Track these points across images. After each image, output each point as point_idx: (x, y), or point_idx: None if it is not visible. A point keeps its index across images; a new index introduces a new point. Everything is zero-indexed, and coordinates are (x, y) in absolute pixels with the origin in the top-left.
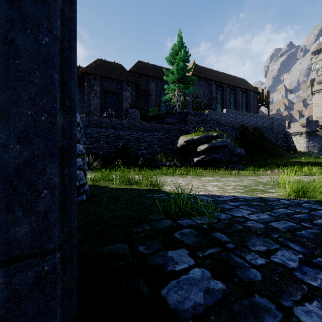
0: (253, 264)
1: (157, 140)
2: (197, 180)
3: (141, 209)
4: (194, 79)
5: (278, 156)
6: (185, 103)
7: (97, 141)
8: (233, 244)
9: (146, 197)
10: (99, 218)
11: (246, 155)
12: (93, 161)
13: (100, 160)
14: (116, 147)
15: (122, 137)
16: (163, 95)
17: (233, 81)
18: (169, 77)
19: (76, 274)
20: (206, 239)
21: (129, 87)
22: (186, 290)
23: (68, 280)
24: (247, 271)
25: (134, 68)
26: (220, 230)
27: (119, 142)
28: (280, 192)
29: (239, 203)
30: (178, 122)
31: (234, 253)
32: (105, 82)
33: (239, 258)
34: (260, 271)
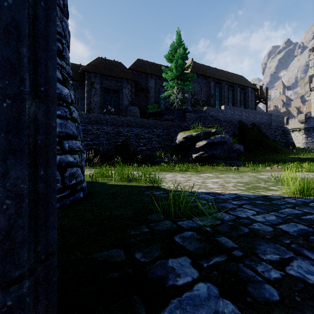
0: (266, 278)
1: (156, 136)
2: (196, 177)
3: (139, 208)
4: (193, 76)
5: (277, 152)
6: (184, 100)
7: (97, 138)
8: (241, 251)
9: (145, 195)
10: (95, 218)
11: (244, 151)
12: (93, 157)
13: (100, 156)
14: (116, 144)
15: (121, 134)
16: (162, 92)
17: (231, 78)
18: (168, 74)
19: (56, 300)
20: (210, 244)
21: (129, 84)
22: (191, 313)
23: (43, 311)
24: (261, 287)
25: (133, 66)
26: (224, 234)
27: (119, 139)
28: (284, 190)
29: (242, 202)
30: (177, 118)
31: (243, 263)
32: (105, 80)
33: (249, 269)
34: (276, 288)
